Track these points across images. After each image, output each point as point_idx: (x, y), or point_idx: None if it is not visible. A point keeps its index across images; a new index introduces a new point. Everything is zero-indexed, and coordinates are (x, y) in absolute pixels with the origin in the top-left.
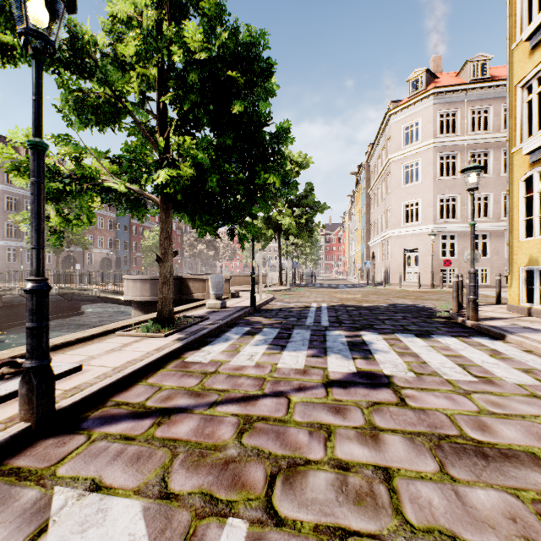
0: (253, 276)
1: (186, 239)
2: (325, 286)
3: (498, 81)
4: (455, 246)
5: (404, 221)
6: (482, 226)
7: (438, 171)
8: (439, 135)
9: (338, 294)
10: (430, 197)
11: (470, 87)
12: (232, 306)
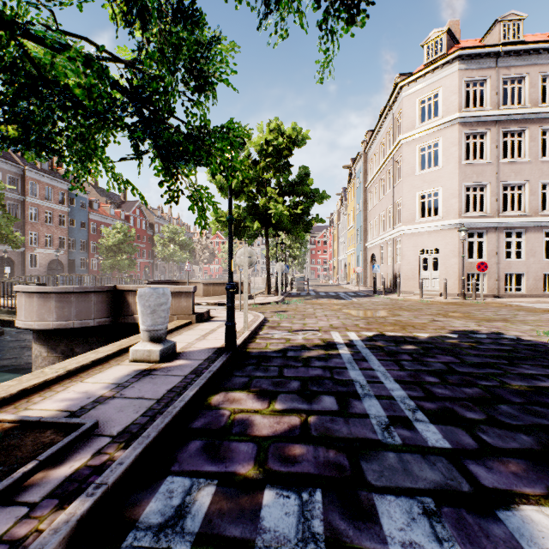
0: (230, 291)
1: (157, 239)
2: (323, 296)
3: (536, 43)
4: (484, 246)
5: (419, 216)
6: (516, 222)
7: (463, 153)
8: (466, 109)
9: (353, 310)
10: (454, 185)
11: (503, 50)
12: (188, 349)
